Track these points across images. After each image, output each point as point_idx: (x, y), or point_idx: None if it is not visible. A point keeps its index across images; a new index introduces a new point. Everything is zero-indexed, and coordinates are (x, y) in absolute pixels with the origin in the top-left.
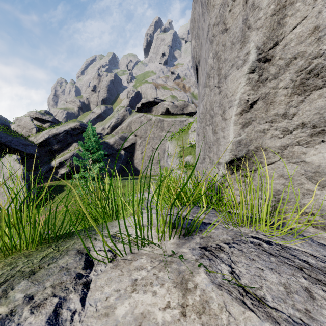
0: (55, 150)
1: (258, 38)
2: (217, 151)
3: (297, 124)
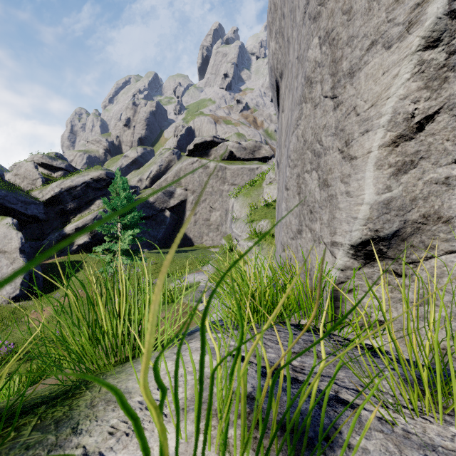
0: (69, 210)
1: None
2: (331, 219)
3: None
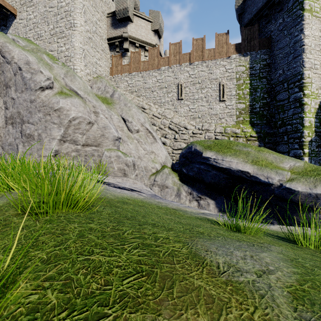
0: None
1: (64, 128)
2: (45, 151)
3: (70, 148)
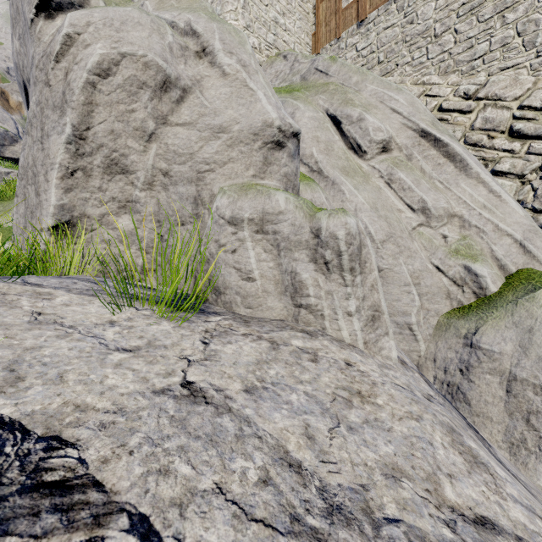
0: None
1: (73, 117)
2: (41, 215)
3: (110, 198)
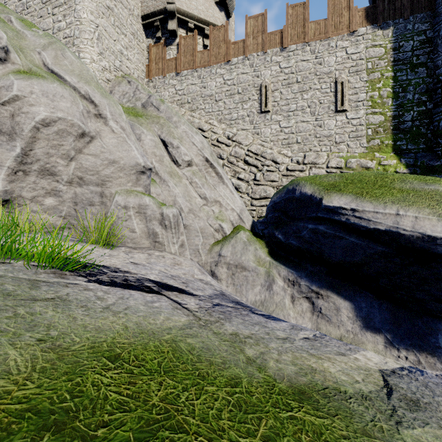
0: None
1: (22, 143)
2: None
3: (40, 187)
